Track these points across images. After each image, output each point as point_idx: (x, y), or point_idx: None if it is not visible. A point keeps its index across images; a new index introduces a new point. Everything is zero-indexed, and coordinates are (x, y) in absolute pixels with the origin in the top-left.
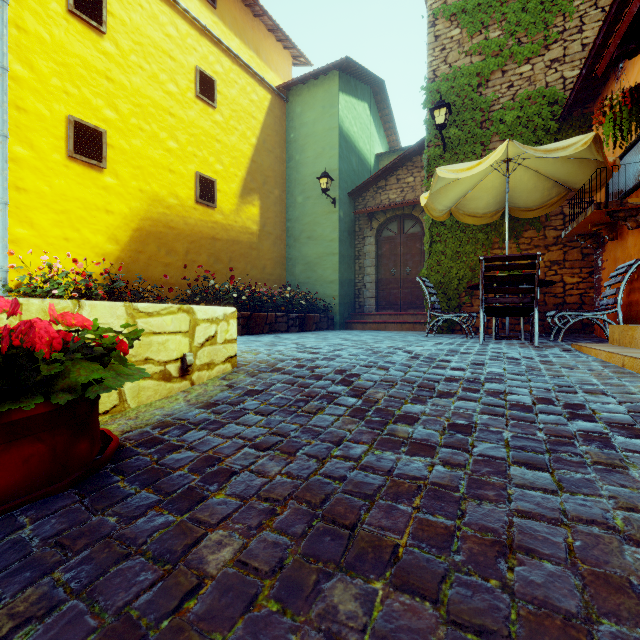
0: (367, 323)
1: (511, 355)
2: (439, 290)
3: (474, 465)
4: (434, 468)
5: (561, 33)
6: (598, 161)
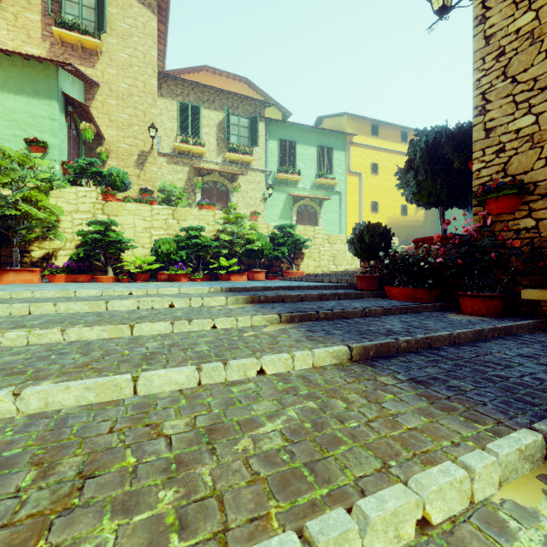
0: None
1: None
2: None
3: None
4: None
5: None
6: None
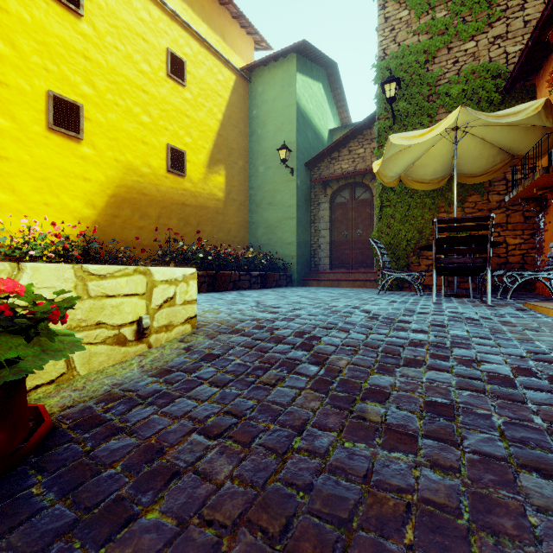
0: (322, 280)
1: (469, 315)
2: (389, 251)
3: (471, 469)
4: (421, 473)
5: (504, 11)
6: (544, 128)
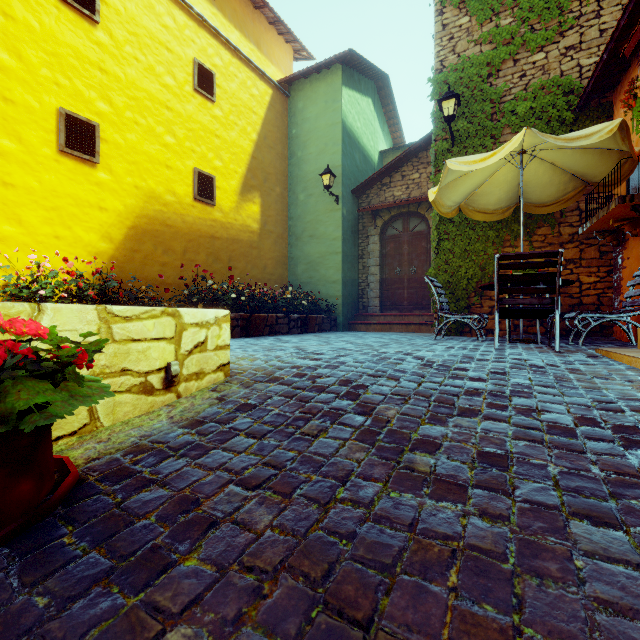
0: (371, 324)
1: (533, 362)
2: (447, 290)
3: (521, 517)
4: (469, 521)
5: (577, 19)
6: (621, 152)
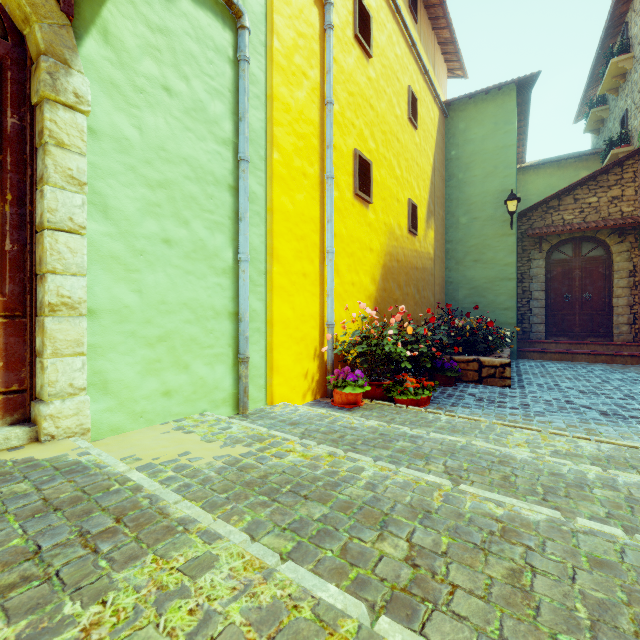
0: (547, 352)
1: None
2: None
3: None
4: None
5: None
6: None
